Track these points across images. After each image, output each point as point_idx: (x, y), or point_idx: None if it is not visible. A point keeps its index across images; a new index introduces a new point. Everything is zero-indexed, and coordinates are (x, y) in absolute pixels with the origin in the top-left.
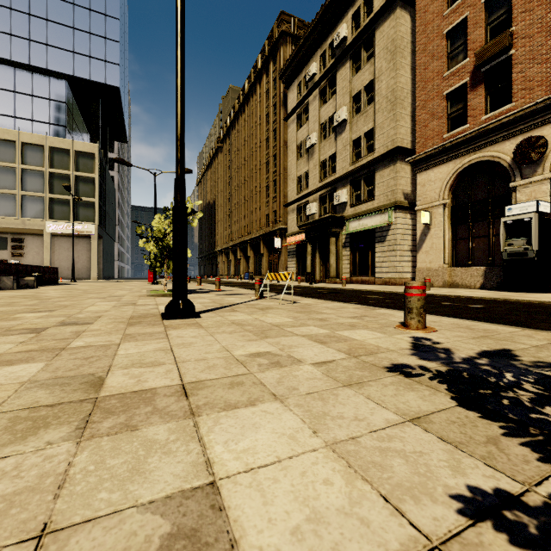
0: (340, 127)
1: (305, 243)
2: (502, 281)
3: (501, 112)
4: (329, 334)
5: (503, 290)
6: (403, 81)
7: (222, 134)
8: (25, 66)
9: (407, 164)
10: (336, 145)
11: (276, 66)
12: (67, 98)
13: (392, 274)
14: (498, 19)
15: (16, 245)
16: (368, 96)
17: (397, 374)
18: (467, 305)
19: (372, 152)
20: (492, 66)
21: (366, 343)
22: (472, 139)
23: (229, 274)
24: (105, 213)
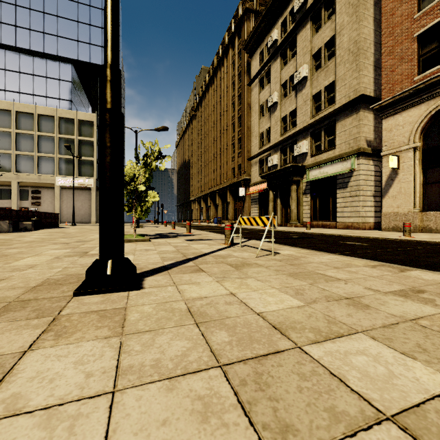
0: (300, 85)
1: (266, 191)
2: None
3: None
4: None
5: None
6: (366, 32)
7: (195, 104)
8: (41, 54)
9: (370, 112)
10: (296, 102)
11: (241, 40)
12: (73, 78)
13: (354, 218)
14: None
15: (35, 196)
16: (329, 52)
17: None
18: None
19: (333, 104)
20: None
21: None
22: None
23: (201, 218)
24: None
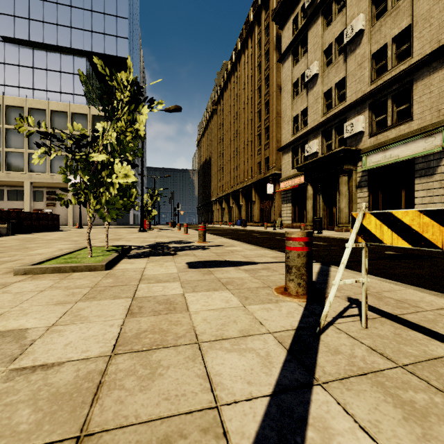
0: (352, 44)
1: (302, 187)
2: None
3: None
4: None
5: None
6: None
7: (216, 97)
8: (54, 47)
9: None
10: (346, 68)
11: (269, 12)
12: (87, 72)
13: None
14: None
15: (50, 197)
16: None
17: None
18: None
19: (407, 58)
20: None
21: None
22: None
23: (222, 220)
24: None
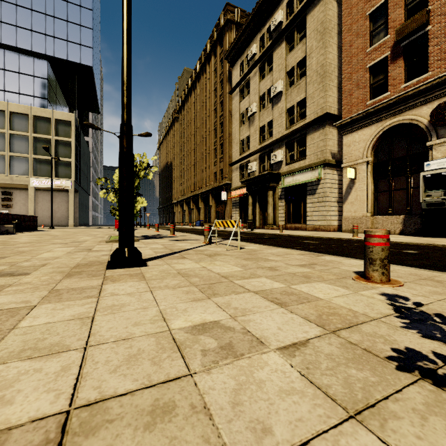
0: (276, 98)
1: (246, 195)
2: (419, 228)
3: (419, 80)
4: (285, 289)
5: (420, 236)
6: (331, 57)
7: (178, 107)
8: (13, 48)
9: (334, 128)
10: (273, 113)
11: (223, 49)
12: (48, 75)
13: (321, 221)
14: (415, 0)
15: (6, 198)
16: (301, 71)
17: (419, 379)
18: (402, 250)
19: (304, 118)
20: (410, 41)
21: (335, 306)
22: (392, 104)
23: (184, 221)
24: (80, 171)
